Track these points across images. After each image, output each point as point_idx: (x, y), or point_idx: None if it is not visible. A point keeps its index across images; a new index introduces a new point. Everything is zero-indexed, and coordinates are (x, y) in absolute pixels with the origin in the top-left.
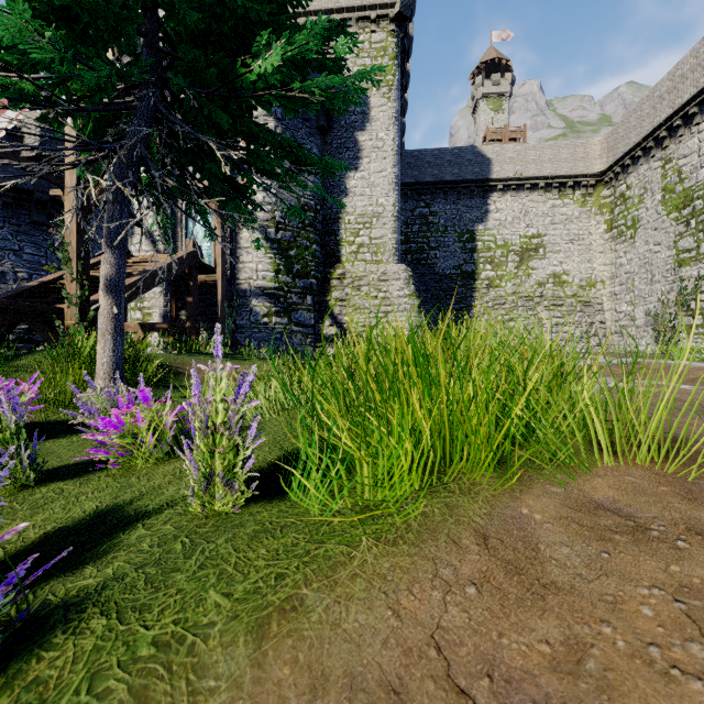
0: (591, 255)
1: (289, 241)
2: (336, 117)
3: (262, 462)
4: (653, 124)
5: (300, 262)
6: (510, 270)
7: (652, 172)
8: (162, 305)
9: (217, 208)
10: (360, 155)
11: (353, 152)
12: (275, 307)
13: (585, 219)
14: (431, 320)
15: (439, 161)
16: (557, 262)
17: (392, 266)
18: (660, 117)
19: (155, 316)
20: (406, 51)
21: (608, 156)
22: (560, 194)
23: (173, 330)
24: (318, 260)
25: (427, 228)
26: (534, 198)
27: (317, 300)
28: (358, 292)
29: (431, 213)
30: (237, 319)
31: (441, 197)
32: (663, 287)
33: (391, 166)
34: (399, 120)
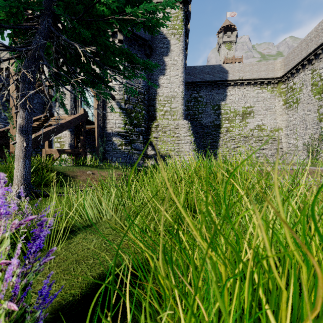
0: (276, 116)
1: (131, 109)
2: (154, 49)
3: (78, 286)
4: (307, 53)
5: (137, 119)
6: (237, 123)
7: (306, 76)
8: (69, 140)
9: (95, 92)
10: (165, 68)
11: (162, 66)
12: (124, 141)
13: (273, 99)
14: (199, 147)
15: (203, 71)
16: (259, 119)
17: (181, 121)
18: (310, 49)
19: (66, 145)
20: (187, 18)
21: (284, 69)
22: (261, 87)
23: (73, 153)
24: (145, 118)
25: (197, 103)
26: (248, 89)
27: (145, 138)
28: (164, 134)
29: (199, 96)
30: (105, 147)
31: (204, 88)
32: (312, 131)
33: (180, 73)
34: (184, 51)
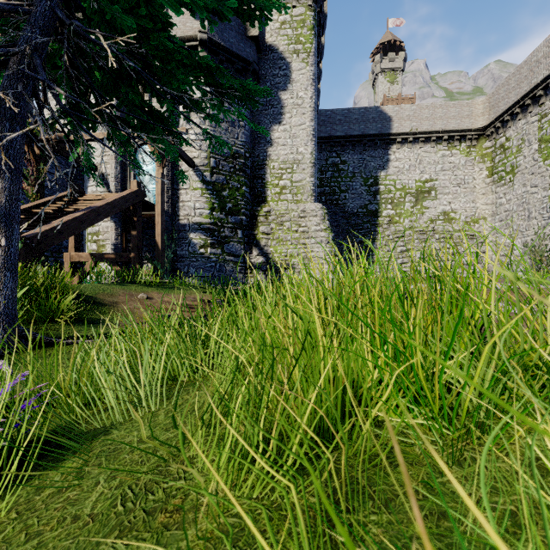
0: (474, 196)
1: (222, 183)
2: (262, 79)
3: None
4: (531, 85)
5: (232, 201)
6: (407, 208)
7: (529, 125)
8: (113, 238)
9: (157, 152)
10: (283, 111)
11: (277, 108)
12: (210, 239)
13: (470, 166)
14: (342, 250)
15: (348, 118)
16: (446, 202)
17: (310, 205)
18: (537, 78)
19: (108, 247)
20: (321, 25)
21: (490, 114)
22: (449, 145)
23: (119, 260)
24: (247, 199)
25: (338, 174)
26: (427, 149)
27: (246, 234)
28: (281, 226)
29: (342, 162)
30: (177, 250)
31: (350, 148)
32: (540, 223)
33: (309, 120)
34: (316, 81)
